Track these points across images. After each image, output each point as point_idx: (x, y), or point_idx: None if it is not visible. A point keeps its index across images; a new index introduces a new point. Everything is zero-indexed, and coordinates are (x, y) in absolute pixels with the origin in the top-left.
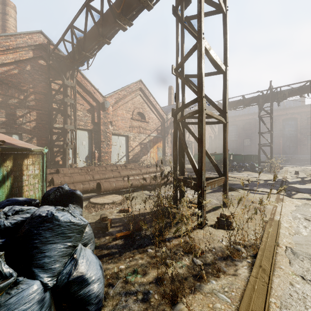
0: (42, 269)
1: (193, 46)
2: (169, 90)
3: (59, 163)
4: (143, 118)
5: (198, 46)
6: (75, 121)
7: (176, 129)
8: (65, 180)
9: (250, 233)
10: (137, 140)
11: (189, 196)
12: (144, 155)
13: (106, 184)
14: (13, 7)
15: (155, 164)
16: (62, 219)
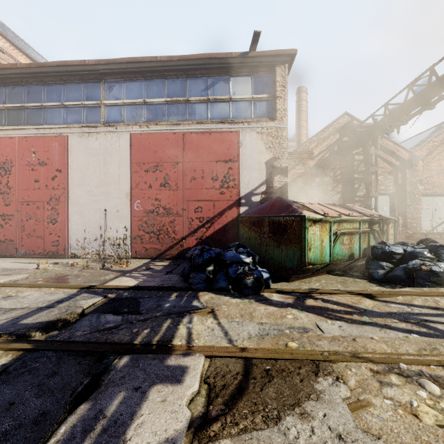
0: (443, 260)
1: None
2: None
3: None
4: None
5: None
6: (377, 187)
7: None
8: None
9: None
10: None
11: None
12: None
13: None
14: (305, 90)
15: None
16: None
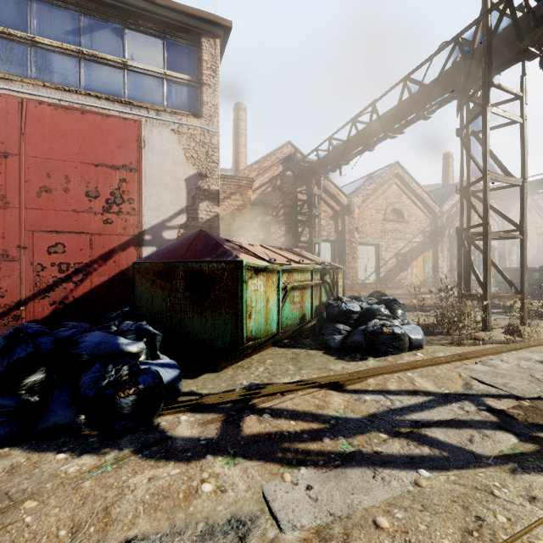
0: (397, 317)
1: (478, 179)
2: (444, 159)
3: None
4: (400, 217)
5: (483, 182)
6: (320, 233)
7: (461, 246)
8: None
9: (536, 338)
10: (391, 249)
11: (478, 318)
12: (401, 272)
13: None
14: (244, 108)
15: (419, 284)
16: (399, 301)
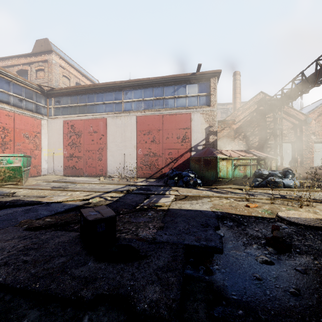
0: (287, 178)
1: None
2: None
3: None
4: None
5: None
6: (282, 138)
7: None
8: None
9: None
10: None
11: None
12: None
13: (304, 174)
14: (239, 73)
15: None
16: (290, 171)
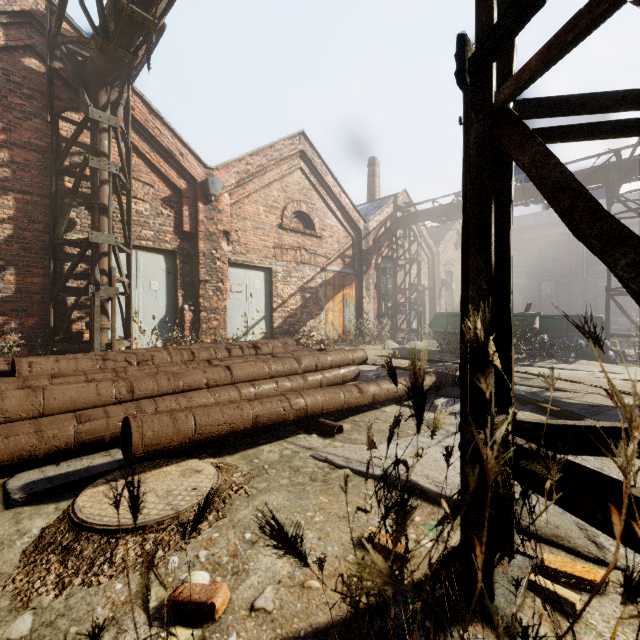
0: None
1: None
2: (369, 166)
3: (82, 336)
4: (308, 228)
5: None
6: (126, 226)
7: (486, 147)
8: (5, 406)
9: None
10: (293, 280)
11: None
12: (310, 318)
13: (157, 426)
14: None
15: (338, 338)
16: None
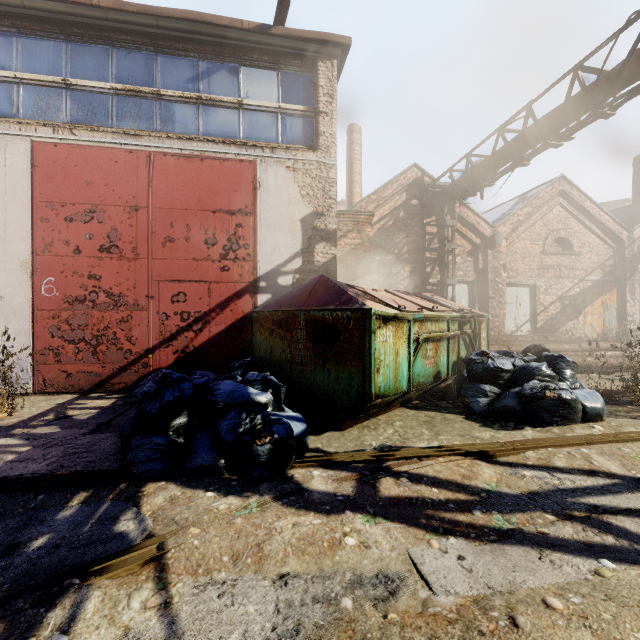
0: (564, 379)
1: None
2: (635, 166)
3: None
4: (566, 248)
5: None
6: (454, 272)
7: None
8: None
9: None
10: (553, 291)
11: None
12: (568, 320)
13: None
14: (359, 130)
15: (596, 337)
16: (568, 358)
